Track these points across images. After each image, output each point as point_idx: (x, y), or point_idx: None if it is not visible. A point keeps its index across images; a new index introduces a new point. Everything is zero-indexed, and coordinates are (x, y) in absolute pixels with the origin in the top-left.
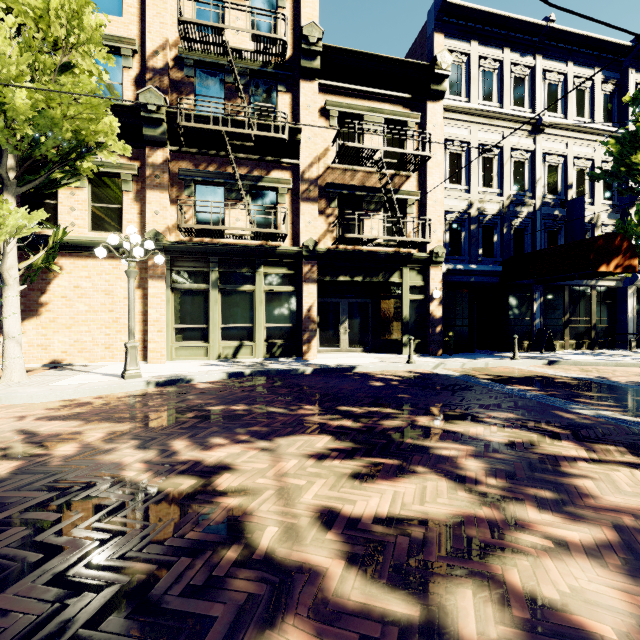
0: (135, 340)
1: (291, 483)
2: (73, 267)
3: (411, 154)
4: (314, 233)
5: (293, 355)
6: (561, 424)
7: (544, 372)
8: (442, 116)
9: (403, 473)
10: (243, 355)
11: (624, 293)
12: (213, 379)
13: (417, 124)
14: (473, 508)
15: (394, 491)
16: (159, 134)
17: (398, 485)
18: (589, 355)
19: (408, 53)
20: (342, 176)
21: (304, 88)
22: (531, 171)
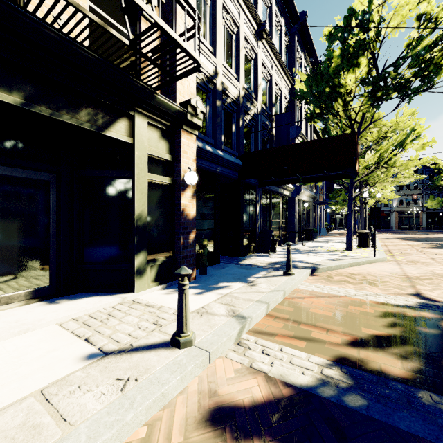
0: None
1: None
2: None
3: None
4: None
5: None
6: None
7: (364, 298)
8: None
9: None
10: None
11: (293, 201)
12: None
13: None
14: None
15: None
16: None
17: None
18: (303, 253)
19: None
20: None
21: None
22: (254, 74)
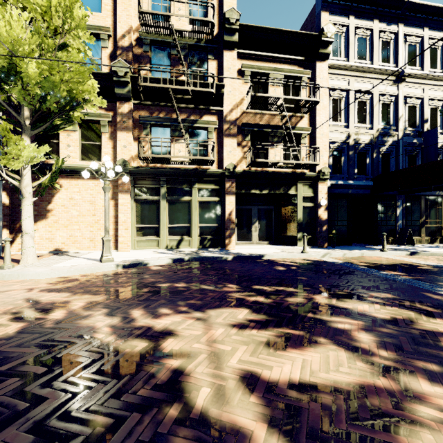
0: (110, 235)
1: (220, 348)
2: (69, 185)
3: (304, 100)
4: (233, 159)
5: (218, 246)
6: (432, 304)
7: (408, 261)
8: (327, 72)
9: (308, 343)
10: (183, 246)
11: None
12: (162, 263)
13: (308, 78)
14: (371, 378)
15: (302, 359)
16: (126, 92)
17: (305, 354)
18: (442, 248)
19: (301, 28)
20: (253, 118)
21: (226, 56)
22: (395, 110)
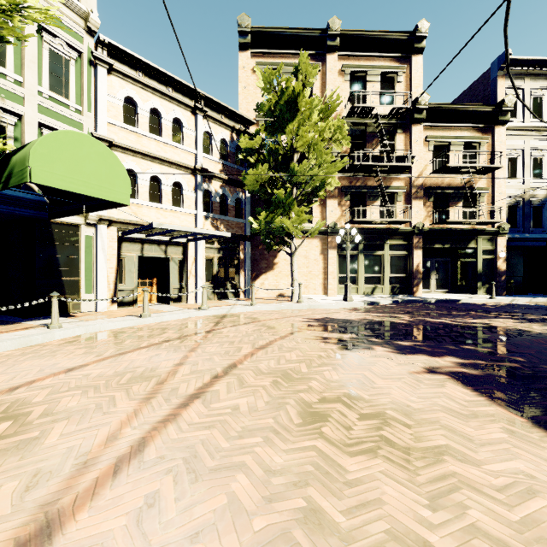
0: (319, 283)
1: (522, 326)
2: None
3: (488, 166)
4: (420, 218)
5: (406, 293)
6: None
7: None
8: (505, 136)
9: None
10: (377, 293)
11: None
12: (387, 303)
13: (486, 143)
14: None
15: None
16: None
17: None
18: None
19: (470, 87)
20: (436, 181)
21: (414, 130)
22: None
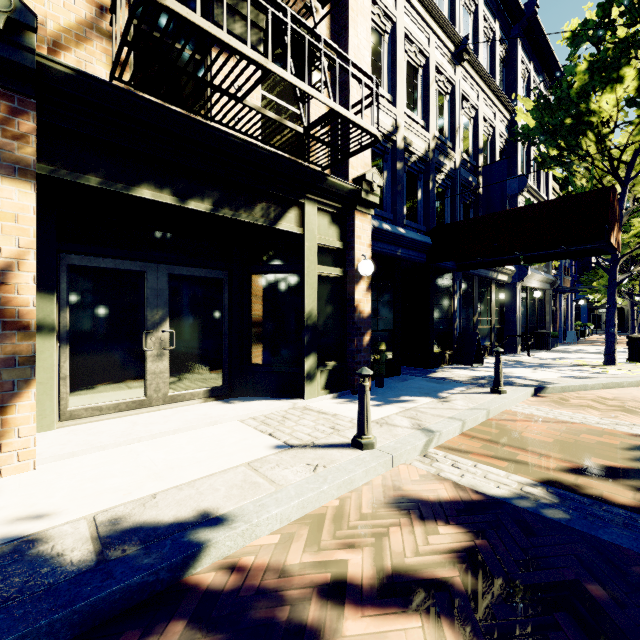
0: None
1: None
2: None
3: None
4: None
5: None
6: None
7: (610, 428)
8: None
9: None
10: None
11: (513, 290)
12: None
13: None
14: None
15: None
16: None
17: None
18: (526, 367)
19: None
20: None
21: None
22: (450, 114)
